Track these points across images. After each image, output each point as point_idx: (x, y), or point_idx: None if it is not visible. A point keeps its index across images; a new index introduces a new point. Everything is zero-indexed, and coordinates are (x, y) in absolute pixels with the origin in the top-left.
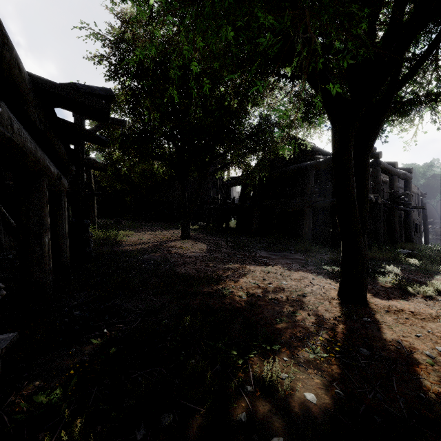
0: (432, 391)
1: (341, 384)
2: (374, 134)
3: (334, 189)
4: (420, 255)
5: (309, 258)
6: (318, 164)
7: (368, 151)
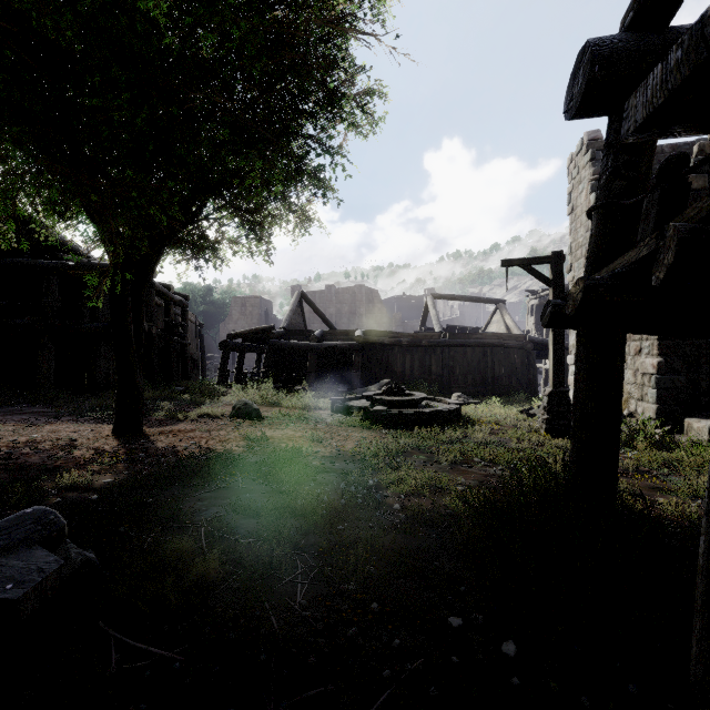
0: (184, 457)
1: (129, 471)
2: (150, 274)
3: (112, 323)
4: (194, 390)
5: (60, 408)
6: (66, 268)
7: (144, 289)
